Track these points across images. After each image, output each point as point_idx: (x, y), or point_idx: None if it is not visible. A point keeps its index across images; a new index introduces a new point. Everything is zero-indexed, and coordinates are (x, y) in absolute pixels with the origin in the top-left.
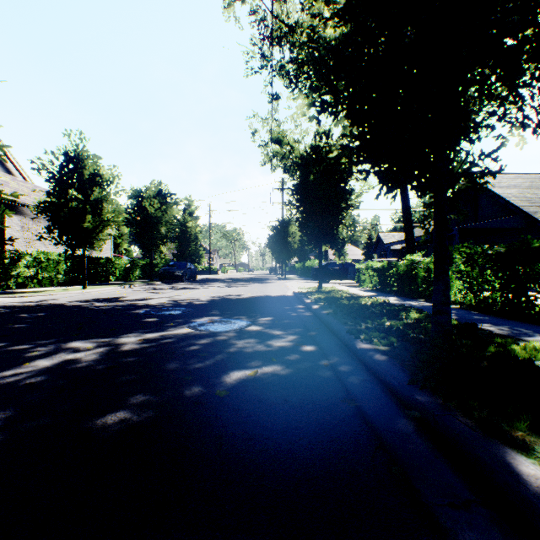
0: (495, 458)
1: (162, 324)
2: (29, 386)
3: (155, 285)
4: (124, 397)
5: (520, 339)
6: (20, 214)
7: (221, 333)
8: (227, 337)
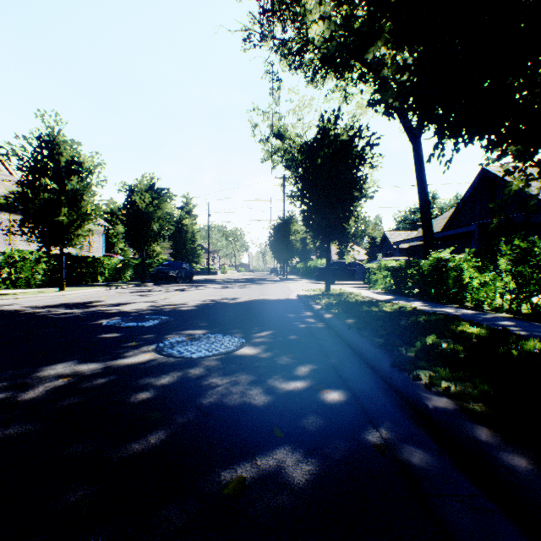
0: None
1: (120, 343)
2: None
3: (146, 286)
4: None
5: None
6: None
7: (198, 362)
8: (205, 371)
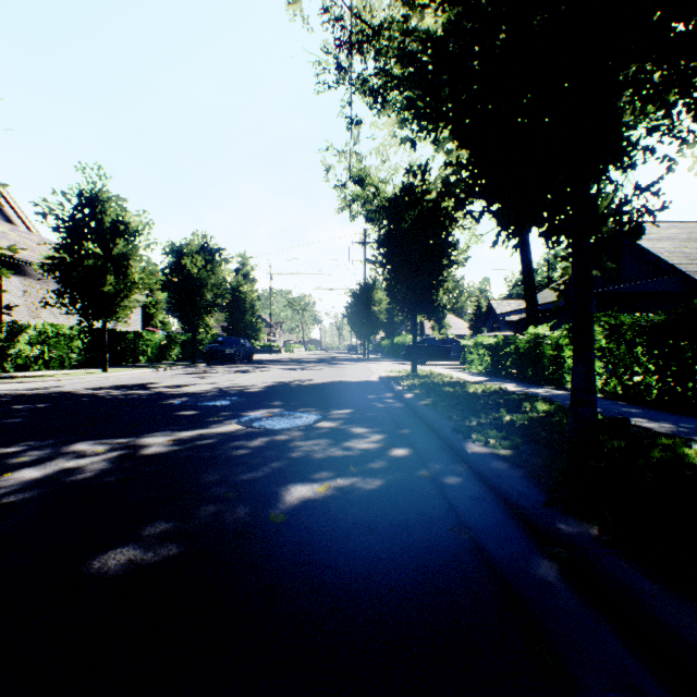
0: (693, 627)
1: (202, 419)
2: (4, 508)
3: (199, 368)
4: (137, 524)
5: (691, 440)
6: (22, 275)
7: (281, 431)
8: (289, 437)
